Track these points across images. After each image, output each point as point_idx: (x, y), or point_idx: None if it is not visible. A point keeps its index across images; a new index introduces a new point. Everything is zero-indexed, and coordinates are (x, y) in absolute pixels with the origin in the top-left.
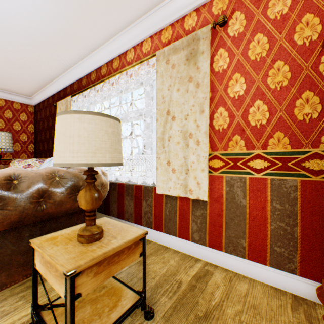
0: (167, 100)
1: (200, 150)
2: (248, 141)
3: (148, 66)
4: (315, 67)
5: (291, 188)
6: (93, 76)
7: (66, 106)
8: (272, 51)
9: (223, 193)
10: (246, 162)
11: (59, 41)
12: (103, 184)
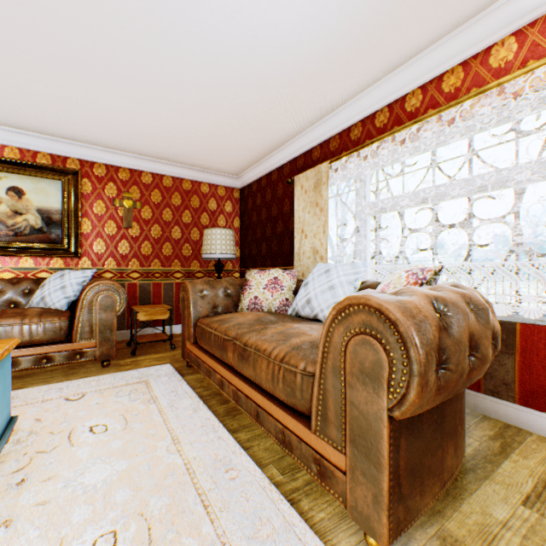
0: None
1: None
2: None
3: None
4: None
5: None
6: (381, 119)
7: (315, 180)
8: None
9: None
10: None
11: (341, 65)
12: None
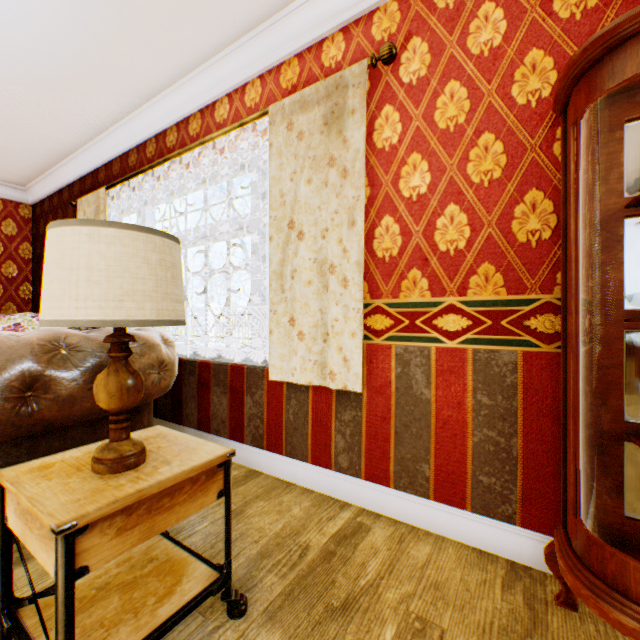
0: (290, 200)
1: (349, 296)
2: (434, 280)
3: (256, 133)
4: (547, 146)
5: (507, 367)
6: (151, 149)
7: (96, 206)
8: (475, 114)
9: (390, 377)
10: (431, 320)
11: (78, 77)
12: (164, 363)
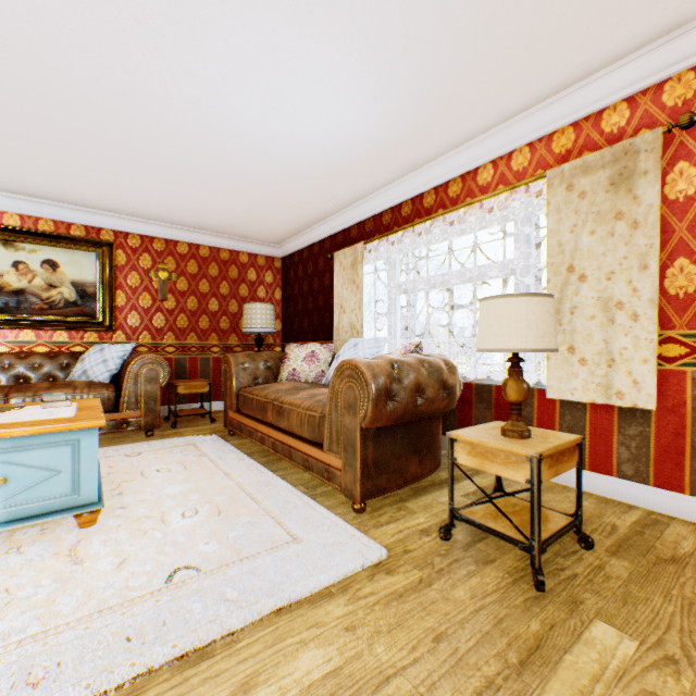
0: (569, 249)
1: (639, 328)
2: None
3: (523, 192)
4: None
5: None
6: (406, 210)
7: (352, 258)
8: None
9: (684, 398)
10: None
11: (367, 167)
12: (459, 381)
